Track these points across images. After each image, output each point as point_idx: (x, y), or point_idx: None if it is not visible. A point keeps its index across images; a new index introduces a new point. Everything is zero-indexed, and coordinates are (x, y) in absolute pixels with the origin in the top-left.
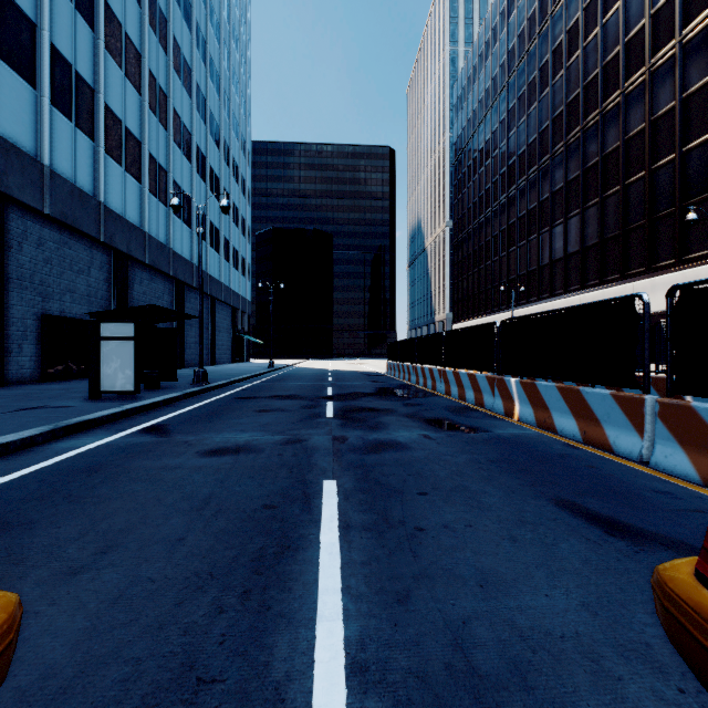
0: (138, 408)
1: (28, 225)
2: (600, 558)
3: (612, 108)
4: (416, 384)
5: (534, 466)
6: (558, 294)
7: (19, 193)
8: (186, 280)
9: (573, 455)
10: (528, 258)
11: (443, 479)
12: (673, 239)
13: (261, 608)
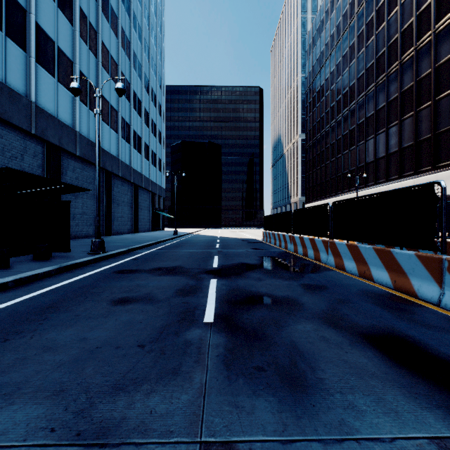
0: None
1: None
2: None
3: (445, 27)
4: (294, 252)
5: None
6: (393, 179)
7: None
8: (113, 171)
9: None
10: (366, 153)
11: None
12: None
13: None
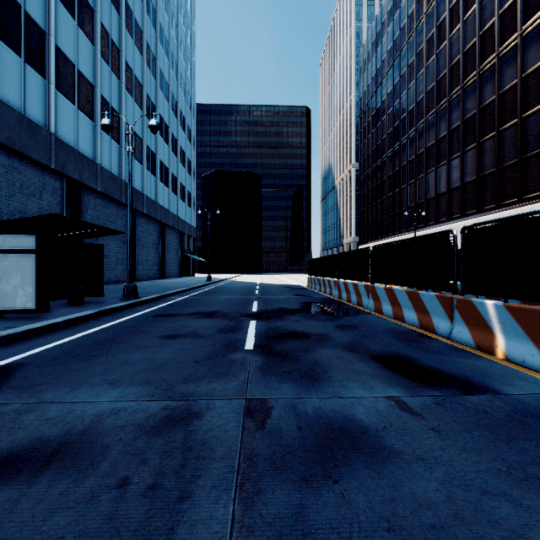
0: (19, 334)
1: None
2: None
3: (509, 51)
4: (338, 298)
5: None
6: (455, 218)
7: None
8: (137, 207)
9: None
10: (426, 188)
11: None
12: None
13: None
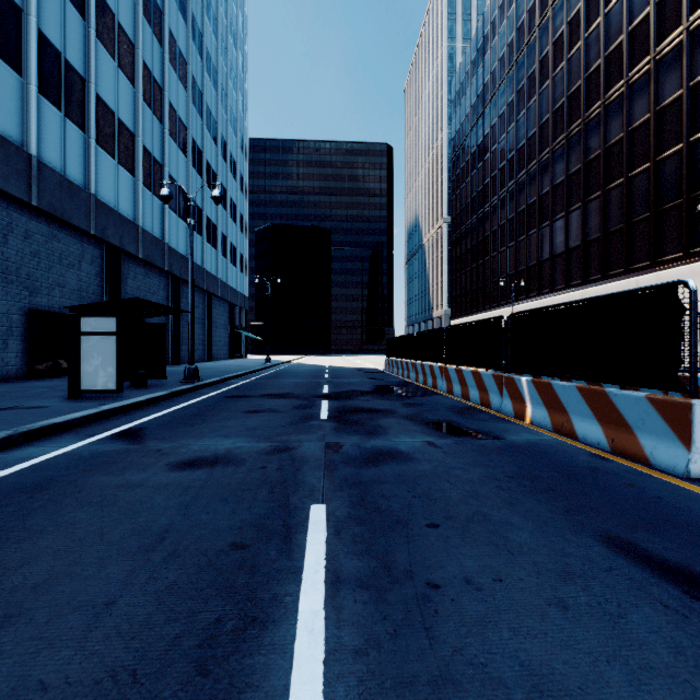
0: (117, 409)
1: (14, 216)
2: (694, 642)
3: (615, 99)
4: (415, 381)
5: (563, 484)
6: (558, 290)
7: (3, 183)
8: (182, 275)
9: (605, 468)
10: (527, 253)
11: (455, 503)
12: (679, 232)
13: None
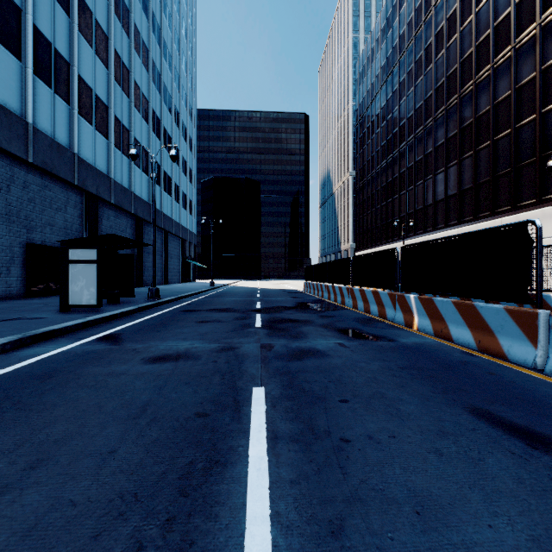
0: (99, 320)
1: (15, 171)
2: (531, 476)
3: (484, 79)
4: (328, 299)
5: (441, 373)
6: (439, 228)
7: (7, 144)
8: (144, 217)
9: (473, 362)
10: (415, 199)
11: (360, 386)
12: (534, 183)
13: (183, 544)
